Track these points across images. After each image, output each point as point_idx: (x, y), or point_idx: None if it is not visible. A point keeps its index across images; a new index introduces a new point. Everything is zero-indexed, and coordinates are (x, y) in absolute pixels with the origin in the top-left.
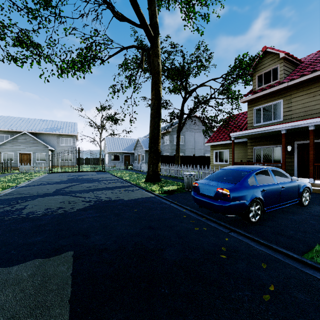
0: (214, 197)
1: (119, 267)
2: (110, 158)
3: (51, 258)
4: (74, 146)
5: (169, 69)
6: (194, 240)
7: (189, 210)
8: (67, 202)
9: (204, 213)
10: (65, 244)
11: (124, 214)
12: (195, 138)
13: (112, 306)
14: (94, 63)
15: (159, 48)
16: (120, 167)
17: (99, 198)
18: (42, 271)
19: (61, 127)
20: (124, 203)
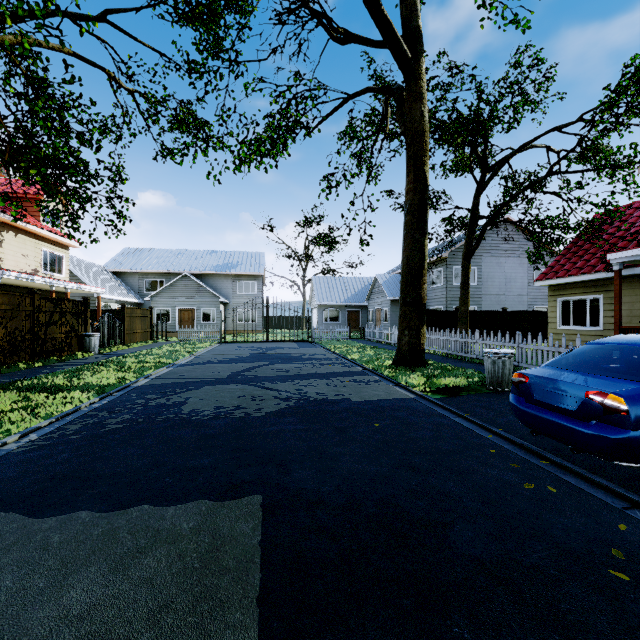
0: (578, 412)
1: (351, 547)
2: (322, 317)
3: (225, 502)
4: (260, 296)
5: (445, 123)
6: (524, 514)
7: (502, 438)
8: (250, 397)
9: (543, 449)
10: (248, 479)
11: (353, 432)
12: (505, 271)
13: (341, 637)
14: (294, 138)
15: (424, 80)
16: (341, 335)
17: (305, 393)
18: (211, 526)
19: (238, 263)
20: (352, 407)
